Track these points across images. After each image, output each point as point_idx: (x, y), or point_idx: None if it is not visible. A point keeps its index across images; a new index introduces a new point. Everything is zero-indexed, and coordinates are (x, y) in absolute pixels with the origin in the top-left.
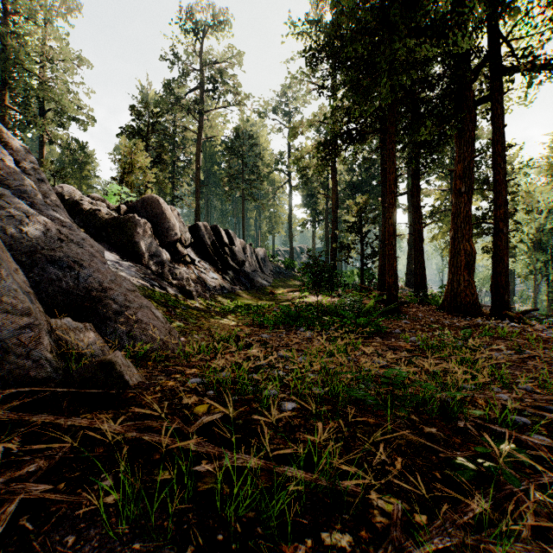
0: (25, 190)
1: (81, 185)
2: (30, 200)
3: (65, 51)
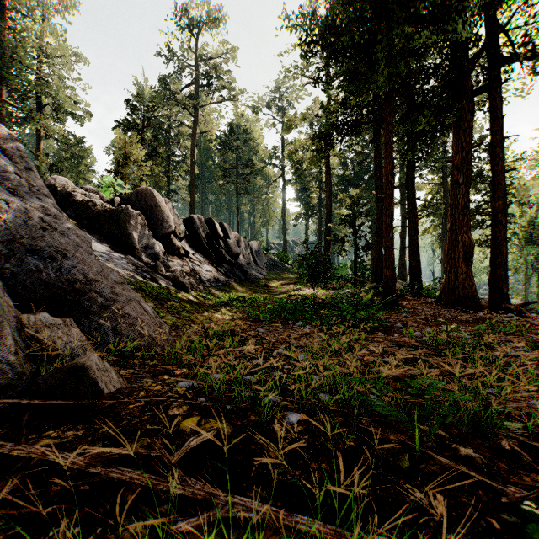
0: (8, 177)
1: (78, 179)
2: (13, 187)
3: (61, 46)
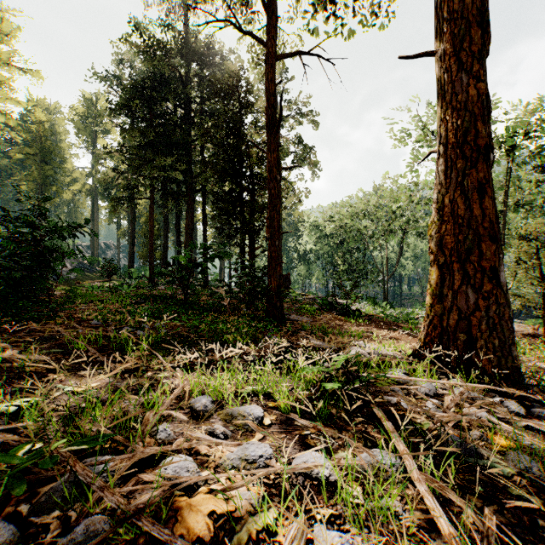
0: None
1: None
2: None
3: None
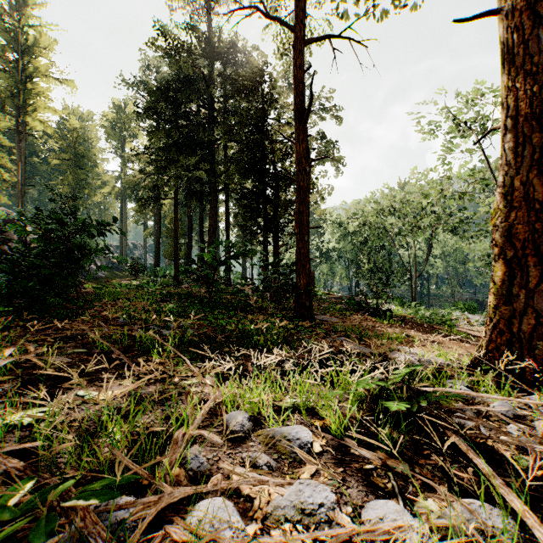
0: None
1: None
2: None
3: None
